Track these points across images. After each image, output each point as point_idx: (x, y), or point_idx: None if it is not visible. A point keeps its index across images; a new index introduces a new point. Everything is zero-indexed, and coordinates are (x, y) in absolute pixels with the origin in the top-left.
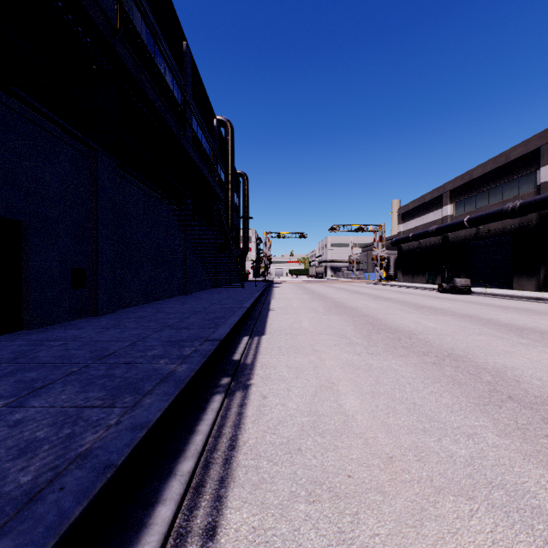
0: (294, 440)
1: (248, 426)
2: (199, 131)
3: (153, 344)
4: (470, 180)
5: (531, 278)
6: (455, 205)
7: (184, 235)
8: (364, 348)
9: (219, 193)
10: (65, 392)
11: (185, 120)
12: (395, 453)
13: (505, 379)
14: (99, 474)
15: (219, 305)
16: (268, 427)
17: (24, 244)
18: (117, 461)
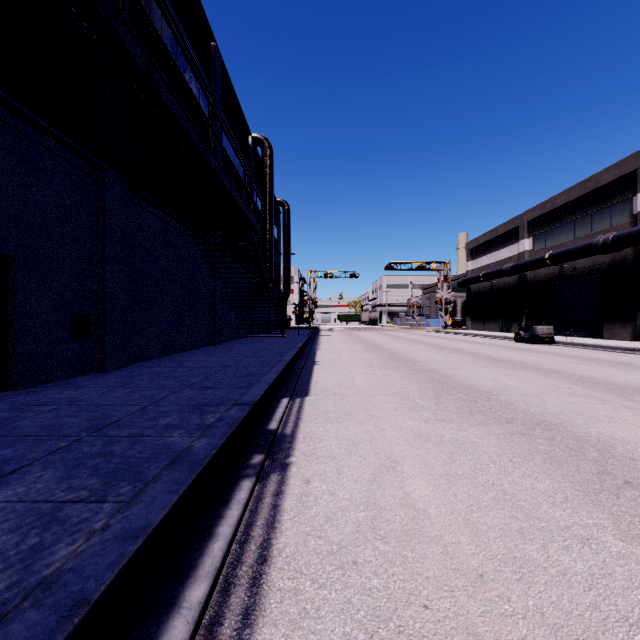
0: (347, 547)
1: (286, 526)
2: (230, 150)
3: (168, 409)
4: (552, 209)
5: (625, 325)
6: (534, 239)
7: (213, 274)
8: (432, 413)
9: (254, 224)
10: (43, 479)
11: (211, 131)
12: (486, 568)
13: (616, 456)
14: (63, 618)
15: (254, 358)
16: (312, 527)
17: (10, 284)
18: (93, 595)
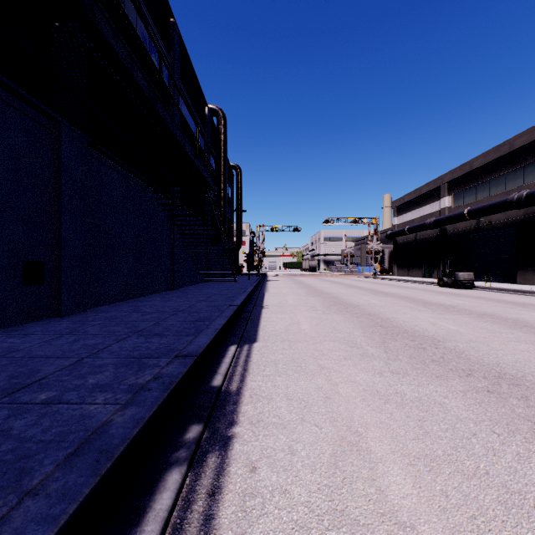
0: None
1: None
2: (189, 118)
3: (105, 363)
4: (470, 170)
5: None
6: (453, 197)
7: (172, 226)
8: (384, 362)
9: (207, 179)
10: None
11: (160, 81)
12: None
13: None
14: None
15: (207, 302)
16: None
17: None
18: None
